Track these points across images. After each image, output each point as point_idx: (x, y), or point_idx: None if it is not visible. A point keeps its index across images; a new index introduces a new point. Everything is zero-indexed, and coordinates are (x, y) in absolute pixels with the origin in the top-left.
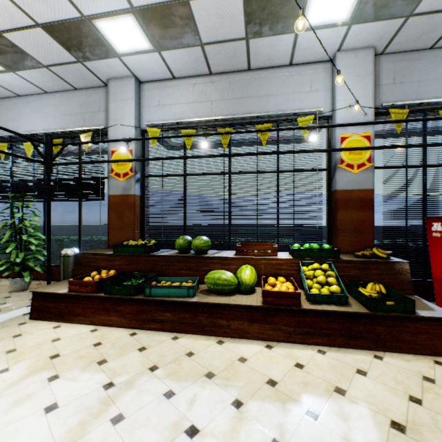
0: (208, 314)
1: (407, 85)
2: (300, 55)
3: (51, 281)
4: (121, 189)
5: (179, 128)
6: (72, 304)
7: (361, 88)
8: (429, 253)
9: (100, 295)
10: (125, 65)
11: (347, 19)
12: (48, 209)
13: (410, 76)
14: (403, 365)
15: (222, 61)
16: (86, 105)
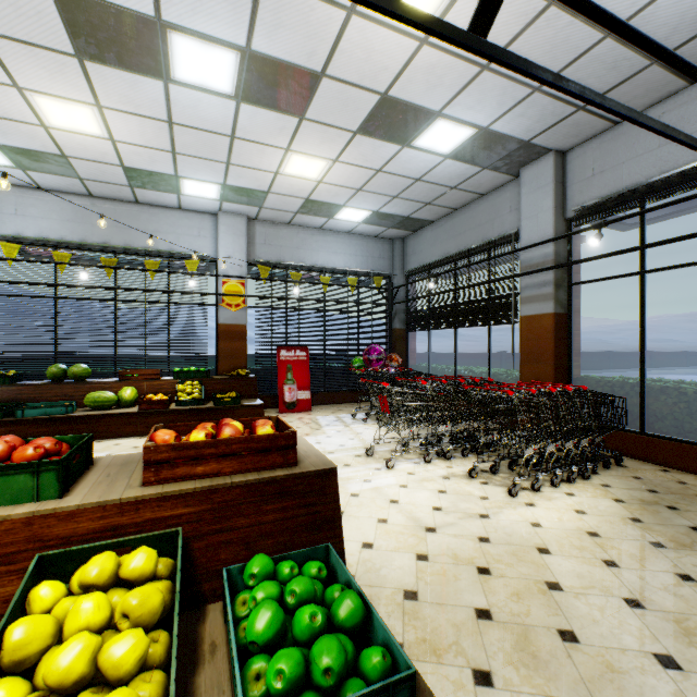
0: (88, 424)
1: (274, 247)
2: (187, 206)
3: None
4: None
5: (48, 244)
6: None
7: (238, 245)
8: (278, 371)
9: None
10: None
11: (218, 199)
12: None
13: (276, 241)
14: None
15: (105, 192)
16: None
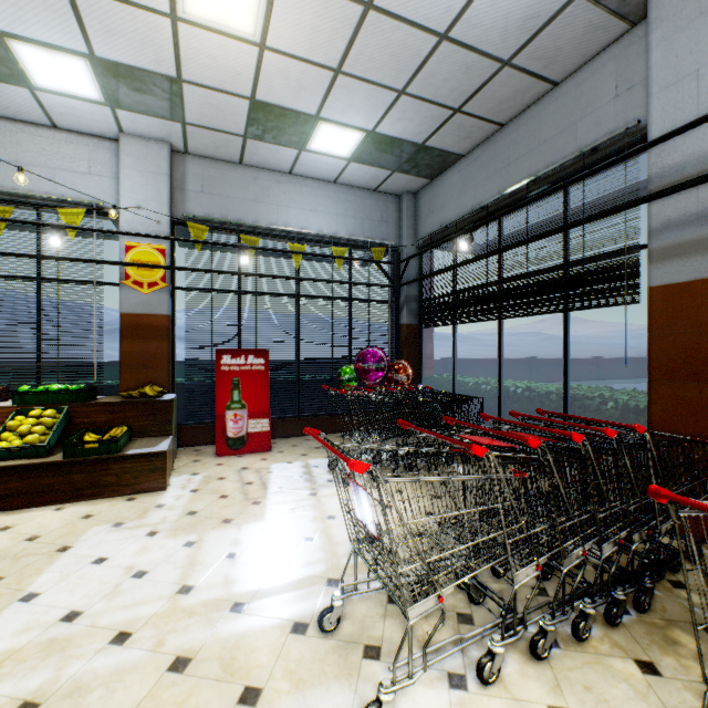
0: None
1: (217, 198)
2: (63, 120)
3: None
4: None
5: None
6: None
7: (154, 189)
8: (217, 389)
9: None
10: None
11: (103, 100)
12: None
13: (221, 188)
14: (81, 510)
15: None
16: None
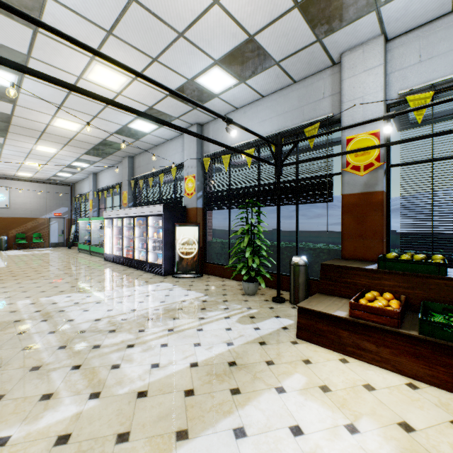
0: None
1: None
2: None
3: (267, 287)
4: (360, 186)
5: None
6: (357, 334)
7: None
8: None
9: (411, 333)
10: (379, 19)
11: None
12: (278, 214)
13: None
14: None
15: None
16: (306, 96)
